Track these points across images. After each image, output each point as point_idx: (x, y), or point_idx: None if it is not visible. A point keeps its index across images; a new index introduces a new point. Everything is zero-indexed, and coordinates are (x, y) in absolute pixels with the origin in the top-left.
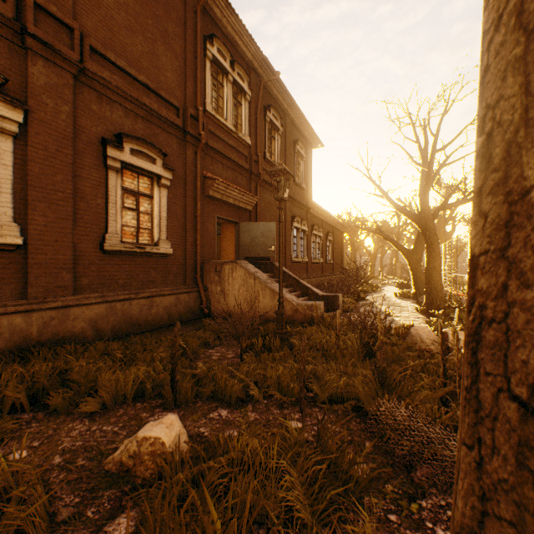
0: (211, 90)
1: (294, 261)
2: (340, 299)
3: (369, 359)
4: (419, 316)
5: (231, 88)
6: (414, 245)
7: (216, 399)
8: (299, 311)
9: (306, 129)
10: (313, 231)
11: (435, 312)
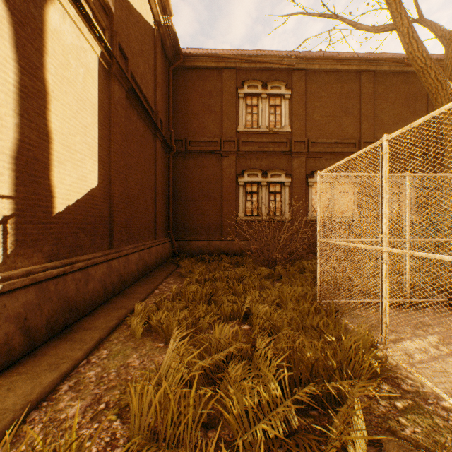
0: None
1: None
2: None
3: None
4: None
5: None
6: None
7: None
8: None
9: None
10: None
11: None
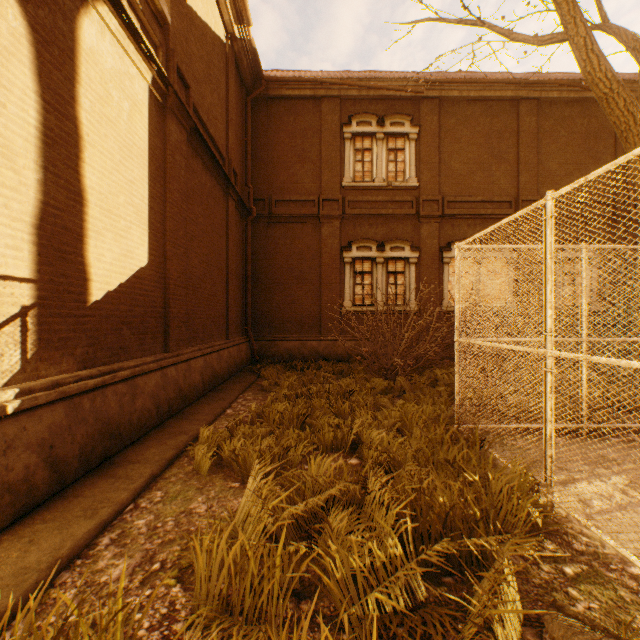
0: None
1: None
2: None
3: None
4: None
5: None
6: None
7: None
8: None
9: None
10: None
11: None
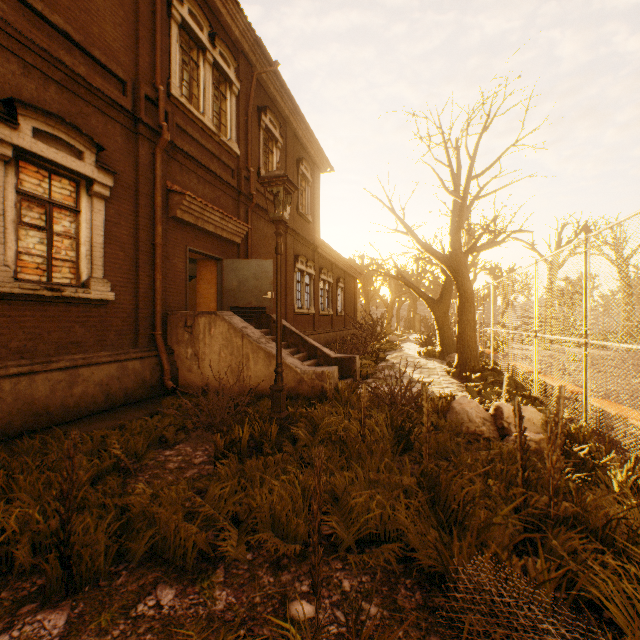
0: (180, 68)
1: (298, 313)
2: (357, 362)
3: (405, 451)
4: (452, 381)
5: (211, 72)
6: (440, 294)
7: (158, 561)
8: (305, 381)
9: (313, 147)
10: (321, 275)
11: (470, 375)
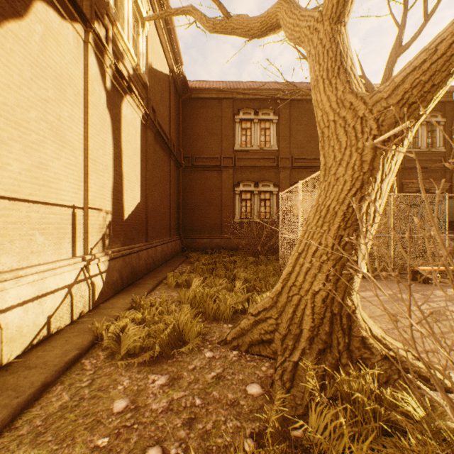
0: None
1: None
2: None
3: None
4: None
5: (425, 127)
6: None
7: None
8: None
9: None
10: None
11: None
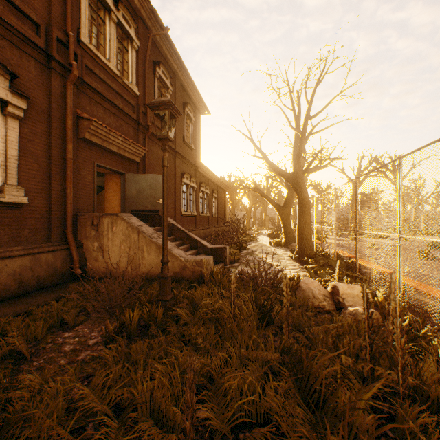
0: (89, 21)
1: (184, 215)
2: (227, 251)
3: (267, 325)
4: (295, 264)
5: (115, 29)
6: (285, 202)
7: None
8: (187, 267)
9: (195, 95)
10: (201, 188)
11: (307, 260)
